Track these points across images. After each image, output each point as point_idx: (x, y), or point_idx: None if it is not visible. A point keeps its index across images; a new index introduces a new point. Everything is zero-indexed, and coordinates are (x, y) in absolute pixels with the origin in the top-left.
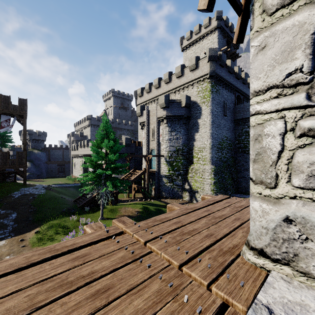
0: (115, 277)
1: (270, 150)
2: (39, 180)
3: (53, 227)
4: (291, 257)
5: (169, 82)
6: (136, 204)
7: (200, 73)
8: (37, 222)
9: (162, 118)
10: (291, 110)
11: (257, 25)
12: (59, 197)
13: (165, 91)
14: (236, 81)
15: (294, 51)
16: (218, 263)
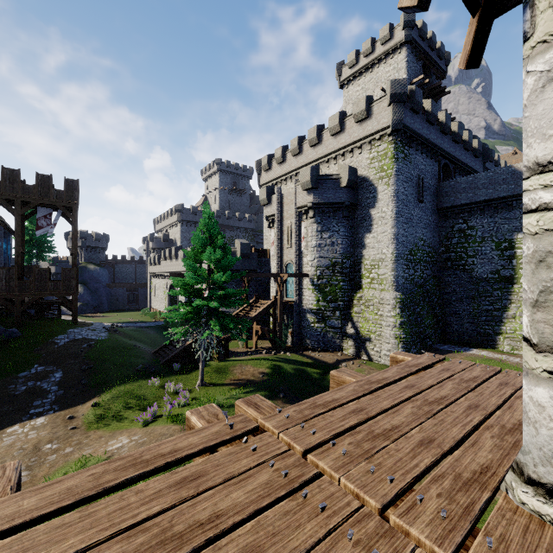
0: (262, 530)
1: None
2: (97, 316)
3: (121, 396)
4: None
5: (318, 144)
6: (260, 361)
7: (375, 126)
8: (95, 388)
9: (305, 208)
10: None
11: (544, 30)
12: (131, 345)
13: (310, 160)
14: (440, 138)
15: None
16: (460, 508)
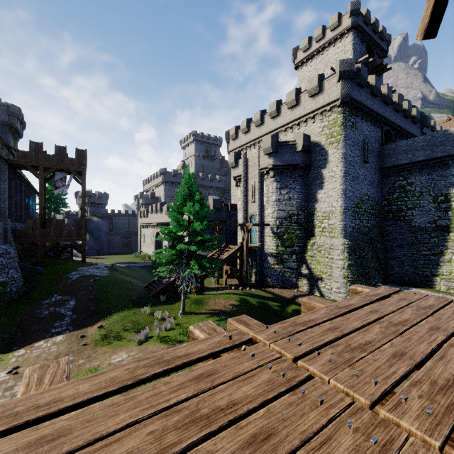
0: (273, 416)
1: None
2: (99, 258)
3: (120, 321)
4: None
5: (277, 116)
6: (229, 295)
7: (326, 99)
8: (100, 314)
9: (266, 169)
10: None
11: None
12: (127, 280)
13: (270, 129)
14: (383, 108)
15: None
16: (442, 407)
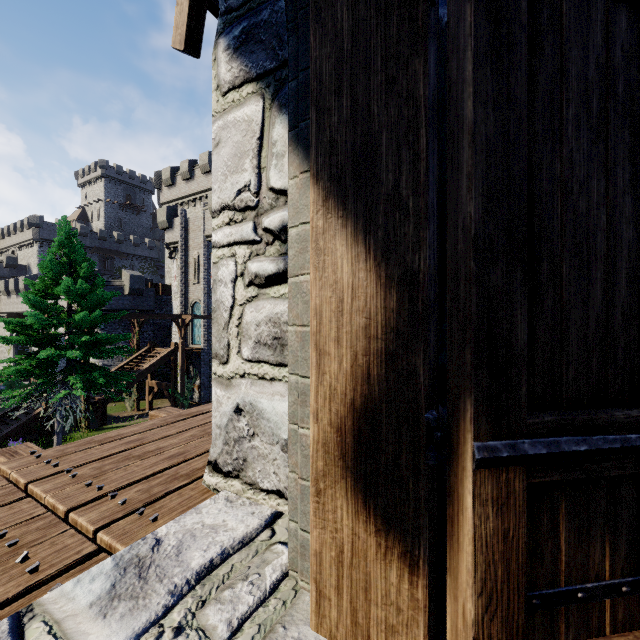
0: None
1: (223, 305)
2: None
3: None
4: (241, 464)
5: None
6: None
7: None
8: None
9: None
10: (241, 245)
11: (213, 106)
12: None
13: None
14: None
15: (244, 159)
16: (148, 495)
